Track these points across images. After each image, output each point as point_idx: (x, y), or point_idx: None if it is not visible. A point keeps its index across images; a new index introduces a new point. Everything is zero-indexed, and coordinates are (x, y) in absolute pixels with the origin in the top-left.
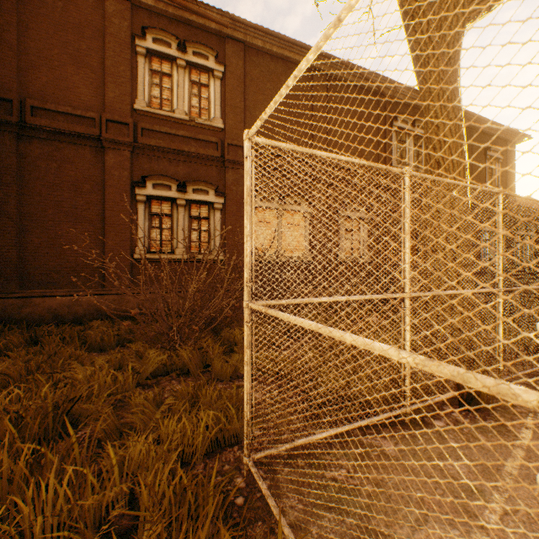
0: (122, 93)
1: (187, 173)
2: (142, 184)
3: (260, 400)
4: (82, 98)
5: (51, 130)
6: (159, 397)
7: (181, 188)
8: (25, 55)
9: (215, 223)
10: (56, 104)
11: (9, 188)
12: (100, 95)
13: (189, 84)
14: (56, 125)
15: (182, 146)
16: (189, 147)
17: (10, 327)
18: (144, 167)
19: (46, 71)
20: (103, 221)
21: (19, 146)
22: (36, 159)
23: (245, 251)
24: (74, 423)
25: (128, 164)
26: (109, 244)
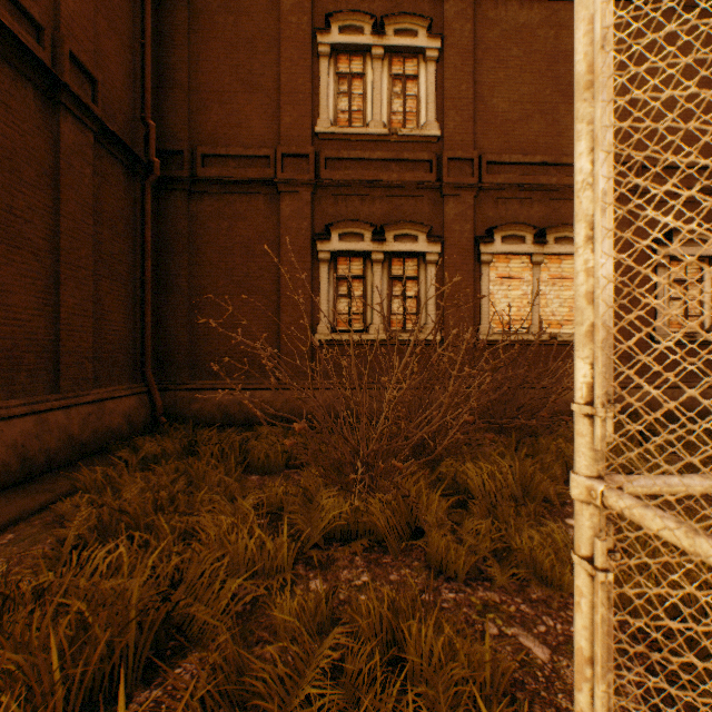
0: (300, 114)
1: (385, 212)
2: (325, 237)
3: (548, 671)
4: (255, 132)
5: (221, 179)
6: (327, 604)
7: (377, 236)
8: (196, 94)
9: (426, 285)
10: (227, 146)
11: (181, 258)
12: (275, 124)
13: (388, 81)
14: (227, 174)
15: (378, 175)
16: (388, 174)
17: (176, 426)
18: (328, 212)
19: (217, 108)
20: (278, 291)
21: (190, 207)
22: (207, 220)
23: (579, 279)
24: (184, 630)
25: (308, 211)
26: (285, 322)
